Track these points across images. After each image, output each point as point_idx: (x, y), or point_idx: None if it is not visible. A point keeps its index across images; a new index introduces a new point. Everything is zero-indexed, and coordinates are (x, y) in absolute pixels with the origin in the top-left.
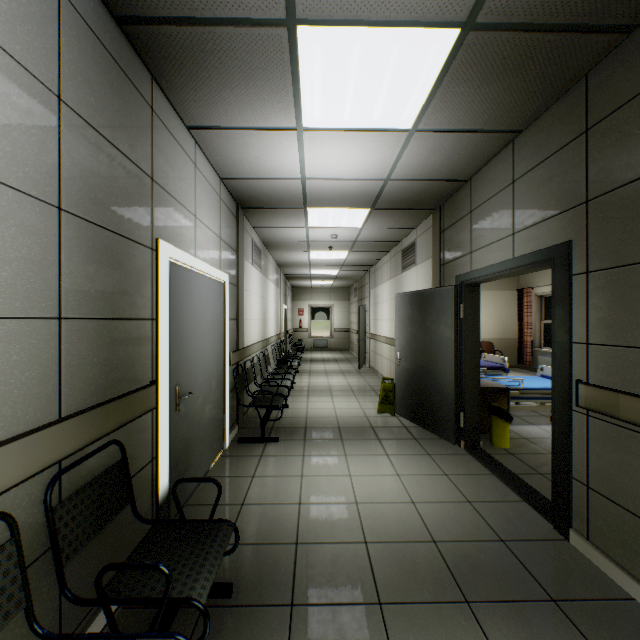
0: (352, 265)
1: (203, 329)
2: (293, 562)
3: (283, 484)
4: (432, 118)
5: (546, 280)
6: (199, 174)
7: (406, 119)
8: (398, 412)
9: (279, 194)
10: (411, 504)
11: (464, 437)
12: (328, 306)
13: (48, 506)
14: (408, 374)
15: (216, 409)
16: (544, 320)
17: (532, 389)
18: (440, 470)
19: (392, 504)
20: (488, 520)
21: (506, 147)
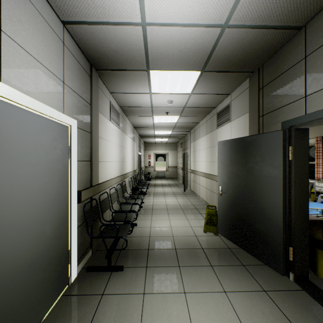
0: (180, 127)
1: (22, 172)
2: None
3: None
4: None
5: None
6: None
7: None
8: (220, 232)
9: (124, 50)
10: None
11: (294, 270)
12: (165, 153)
13: None
14: (230, 204)
15: (54, 252)
16: None
17: None
18: None
19: None
20: None
21: None
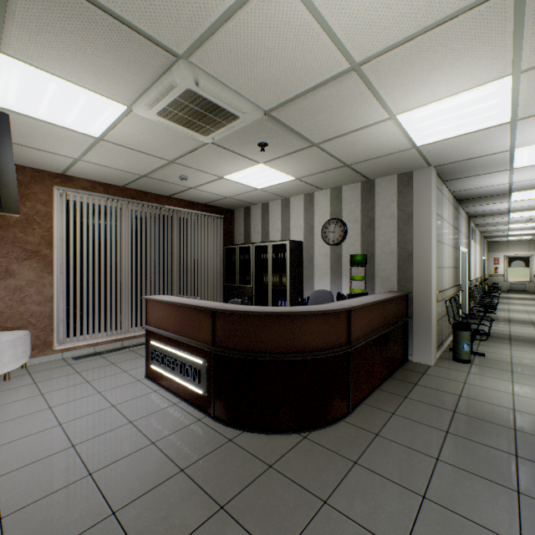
0: None
1: (463, 271)
2: (508, 336)
3: (500, 328)
4: None
5: None
6: (462, 218)
7: None
8: None
9: (493, 212)
10: None
11: None
12: (525, 256)
13: (455, 300)
14: None
15: (464, 301)
16: None
17: None
18: None
19: None
20: None
21: None
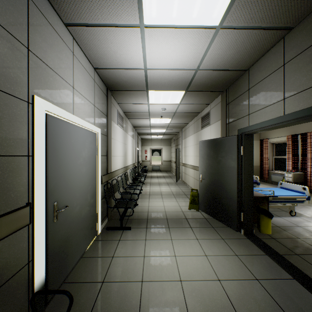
0: (173, 127)
1: (80, 162)
2: None
3: (131, 263)
4: (234, 15)
5: (276, 135)
6: (77, 61)
7: (216, 16)
8: (200, 209)
9: (131, 80)
10: (218, 282)
11: (243, 227)
12: (160, 149)
13: None
14: (207, 187)
15: (91, 212)
16: (274, 156)
17: (279, 196)
18: (232, 251)
19: (205, 282)
20: (275, 298)
21: (278, 43)
